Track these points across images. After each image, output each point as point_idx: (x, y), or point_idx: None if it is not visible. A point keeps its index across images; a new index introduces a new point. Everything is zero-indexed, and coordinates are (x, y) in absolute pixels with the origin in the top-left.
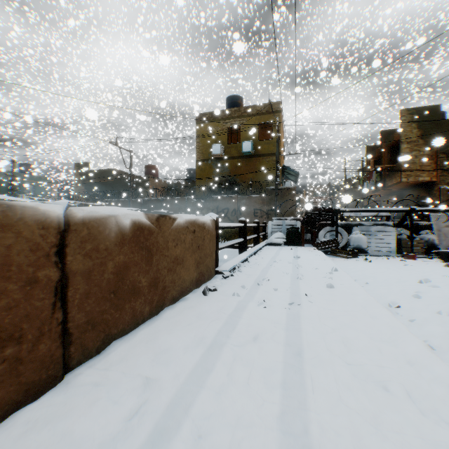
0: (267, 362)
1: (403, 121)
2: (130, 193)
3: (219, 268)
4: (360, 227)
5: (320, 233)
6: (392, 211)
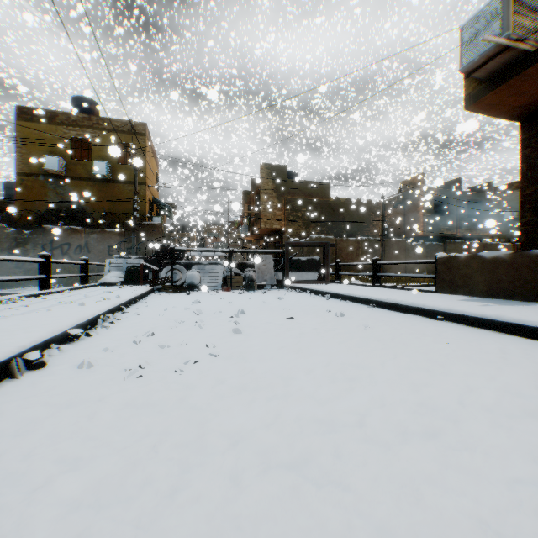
0: None
1: (263, 173)
2: None
3: None
4: (198, 266)
5: (163, 271)
6: (218, 251)
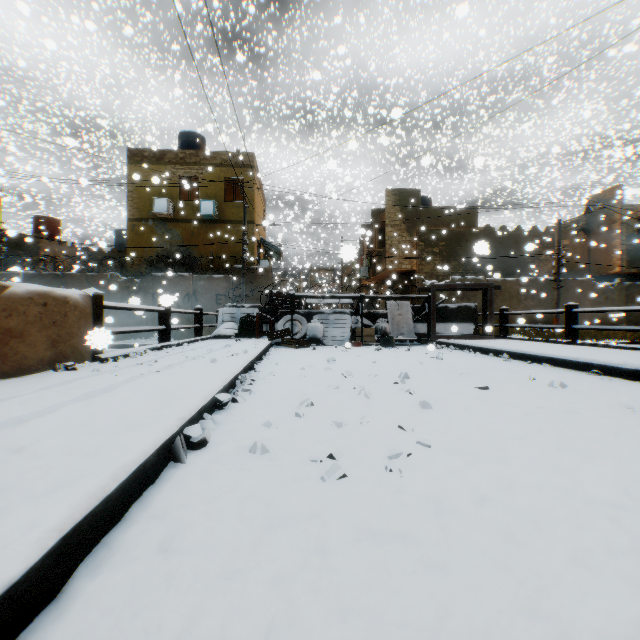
0: (69, 395)
1: (389, 201)
2: None
3: (102, 354)
4: (320, 315)
5: (280, 322)
6: (346, 298)
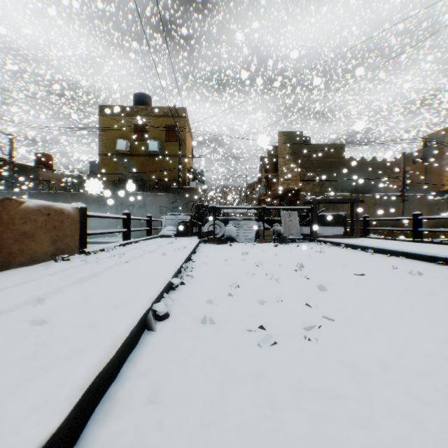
0: (68, 280)
1: (280, 140)
2: (10, 184)
3: (86, 248)
4: (234, 221)
5: (205, 226)
6: (252, 208)
